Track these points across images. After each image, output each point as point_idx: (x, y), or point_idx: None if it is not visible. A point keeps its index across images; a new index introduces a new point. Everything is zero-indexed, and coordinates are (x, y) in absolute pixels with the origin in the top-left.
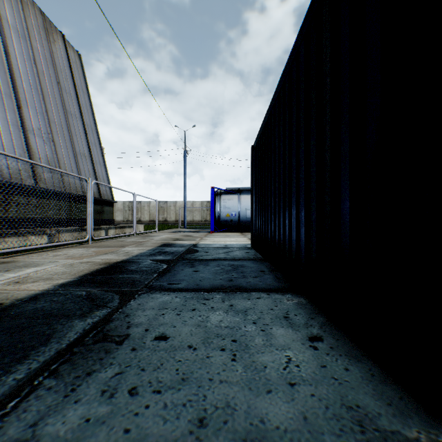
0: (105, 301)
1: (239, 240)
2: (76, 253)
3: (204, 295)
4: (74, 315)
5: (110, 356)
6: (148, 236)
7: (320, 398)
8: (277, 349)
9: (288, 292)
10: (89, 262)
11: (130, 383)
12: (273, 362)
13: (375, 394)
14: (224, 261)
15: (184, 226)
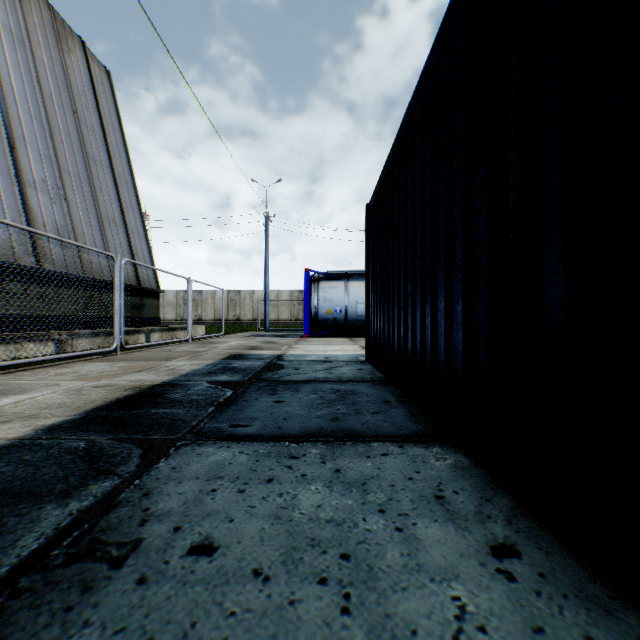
0: (114, 461)
1: (346, 349)
2: (93, 370)
3: (289, 448)
4: (50, 494)
5: (90, 601)
6: (210, 343)
7: None
8: (434, 578)
9: (434, 442)
10: (108, 386)
11: None
12: (430, 617)
13: None
14: (325, 384)
15: (265, 328)
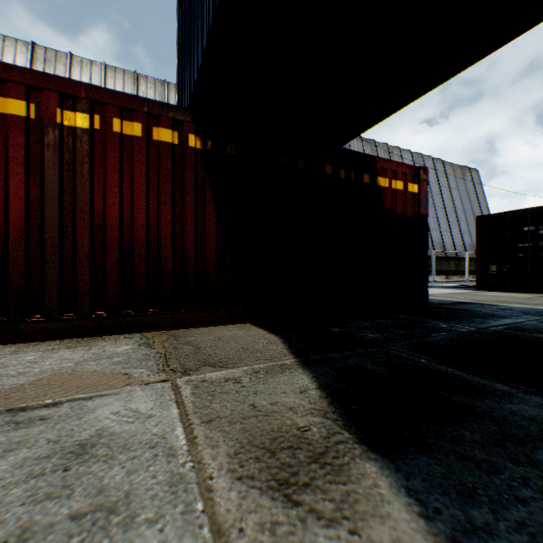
0: None
1: None
2: None
3: None
4: None
5: None
6: None
7: None
8: None
9: None
10: None
11: None
12: None
13: None
14: None
15: None
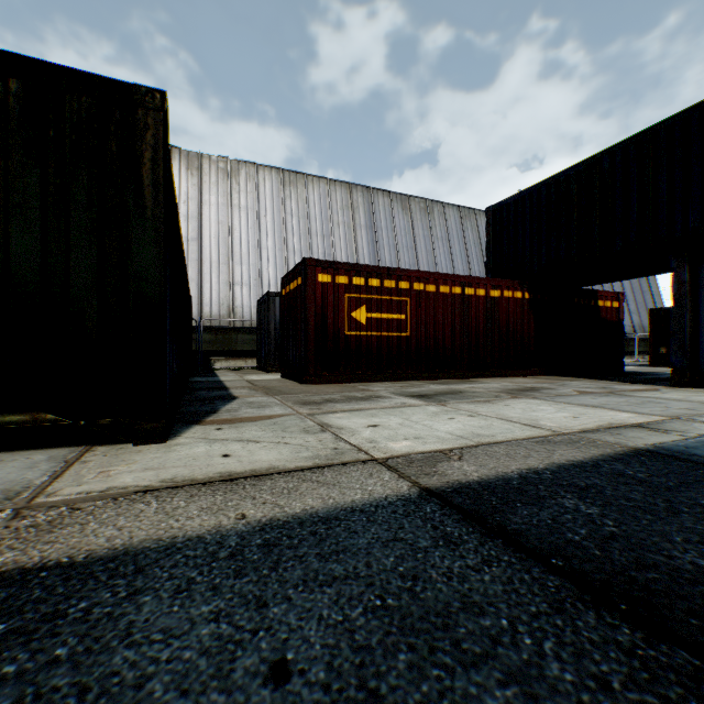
0: None
1: None
2: None
3: None
4: None
5: None
6: None
7: None
8: None
9: None
10: None
11: None
12: None
13: None
14: None
15: None
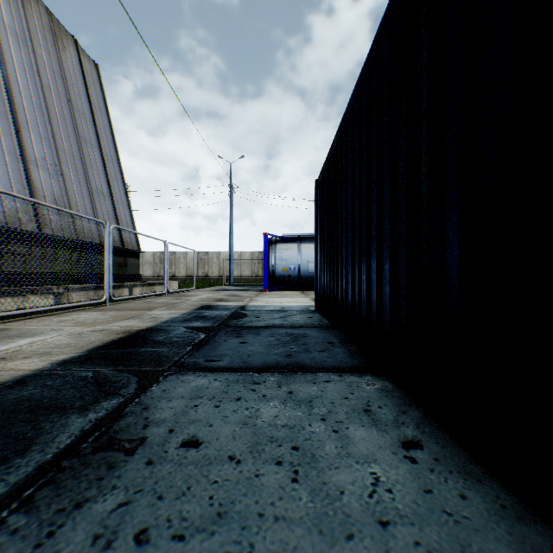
0: (117, 386)
1: (299, 301)
2: (88, 318)
3: (253, 377)
4: (72, 408)
5: (114, 474)
6: (184, 296)
7: (430, 550)
8: (358, 461)
9: (367, 373)
10: (103, 331)
11: (139, 522)
12: (353, 483)
13: (512, 541)
14: (281, 329)
15: (230, 283)
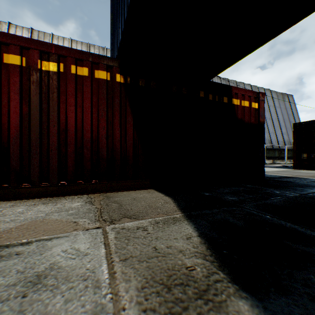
0: None
1: None
2: None
3: None
4: None
5: None
6: None
7: None
8: None
9: None
10: None
11: None
12: None
13: None
14: None
15: None
